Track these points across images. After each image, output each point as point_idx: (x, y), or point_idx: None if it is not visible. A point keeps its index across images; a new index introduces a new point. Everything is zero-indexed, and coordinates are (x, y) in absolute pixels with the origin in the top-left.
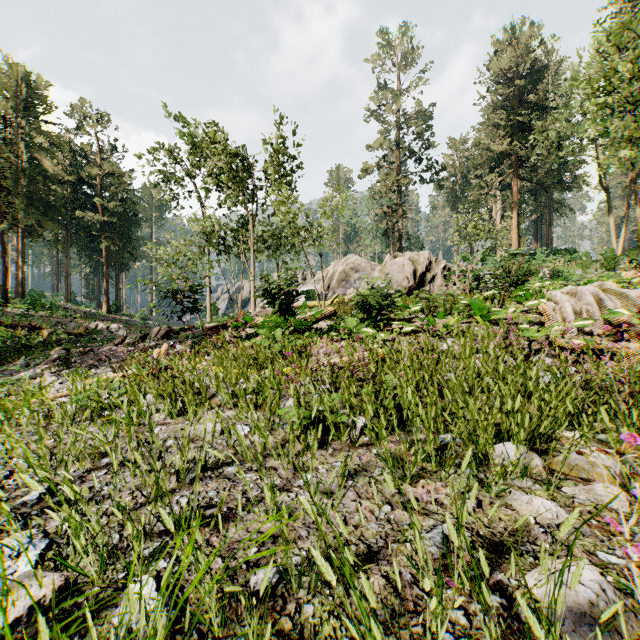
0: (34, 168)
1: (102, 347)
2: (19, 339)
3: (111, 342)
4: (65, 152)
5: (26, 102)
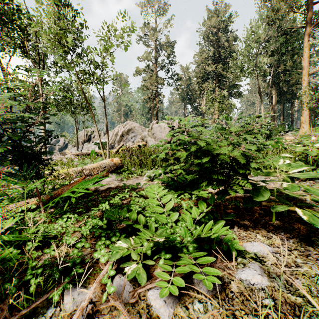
0: None
1: None
2: None
3: None
4: None
5: None
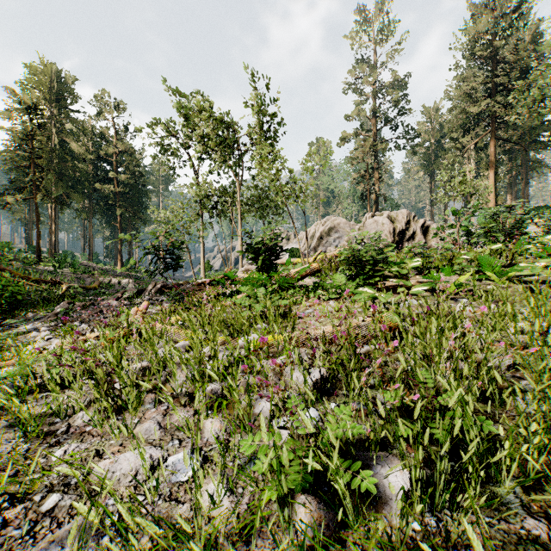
0: (63, 149)
1: (104, 301)
2: (41, 292)
3: (112, 296)
4: (88, 135)
5: (57, 95)
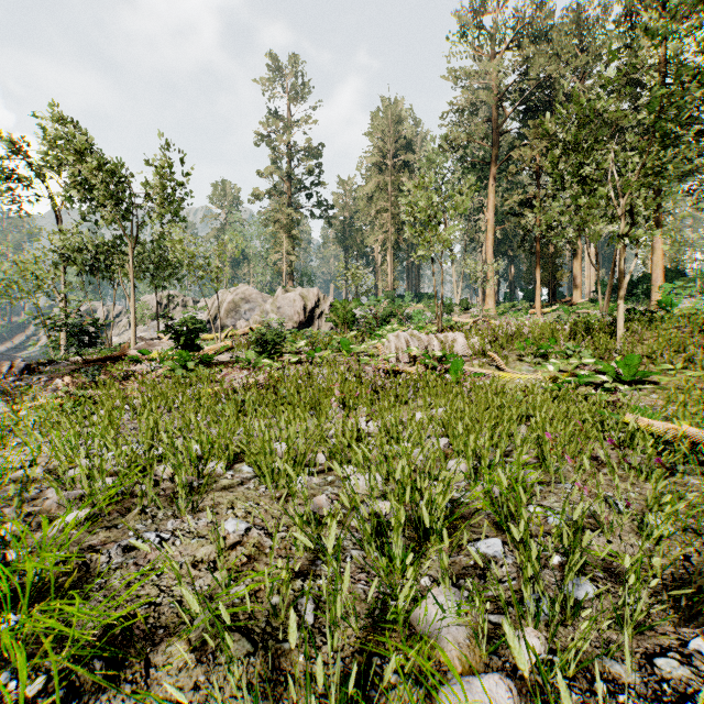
0: None
1: None
2: None
3: None
4: None
5: None
